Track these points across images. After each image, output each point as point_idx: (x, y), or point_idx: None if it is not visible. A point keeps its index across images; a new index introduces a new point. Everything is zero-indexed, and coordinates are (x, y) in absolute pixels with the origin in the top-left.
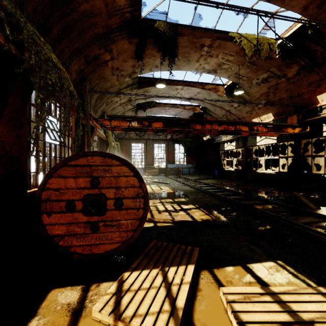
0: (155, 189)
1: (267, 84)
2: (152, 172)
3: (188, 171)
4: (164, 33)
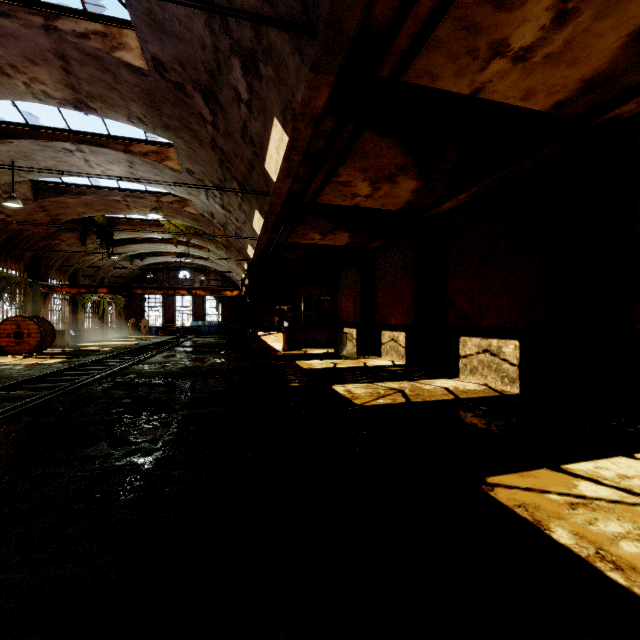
0: (119, 343)
1: (222, 251)
2: (167, 332)
3: (217, 331)
4: (102, 225)
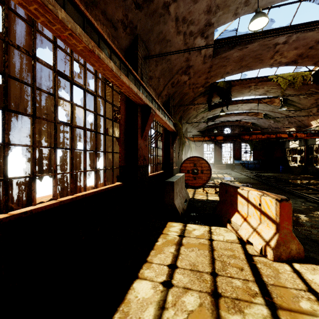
0: (219, 176)
1: (313, 97)
2: (220, 167)
3: (254, 167)
4: (223, 88)
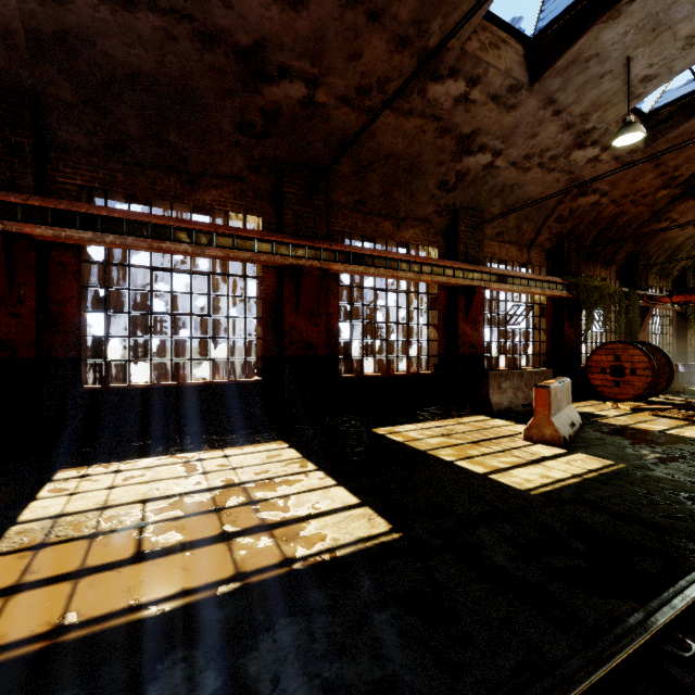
0: None
1: None
2: None
3: None
4: None
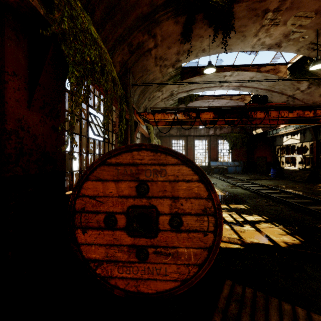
0: None
1: None
2: None
3: (234, 170)
4: (216, 4)
